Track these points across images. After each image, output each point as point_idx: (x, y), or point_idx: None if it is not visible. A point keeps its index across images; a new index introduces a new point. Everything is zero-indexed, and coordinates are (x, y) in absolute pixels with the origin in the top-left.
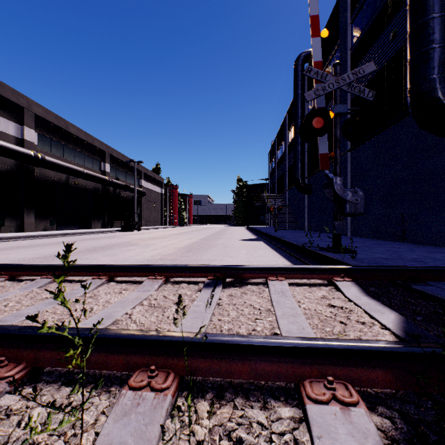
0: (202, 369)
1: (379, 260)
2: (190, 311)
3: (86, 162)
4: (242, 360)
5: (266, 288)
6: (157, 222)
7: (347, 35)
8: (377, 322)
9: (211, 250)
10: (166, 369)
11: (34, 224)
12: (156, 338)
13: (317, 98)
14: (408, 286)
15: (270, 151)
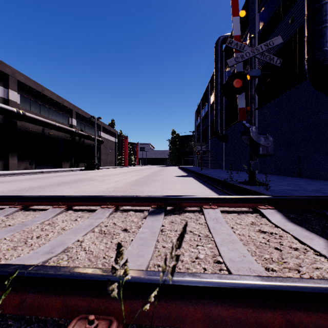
0: (149, 315)
1: (287, 191)
2: (137, 238)
3: (58, 117)
4: (194, 303)
5: (202, 216)
6: (112, 164)
7: (255, 21)
8: (309, 249)
9: (153, 184)
10: (108, 316)
11: (17, 164)
12: (98, 279)
13: (236, 64)
14: (323, 213)
15: (196, 111)
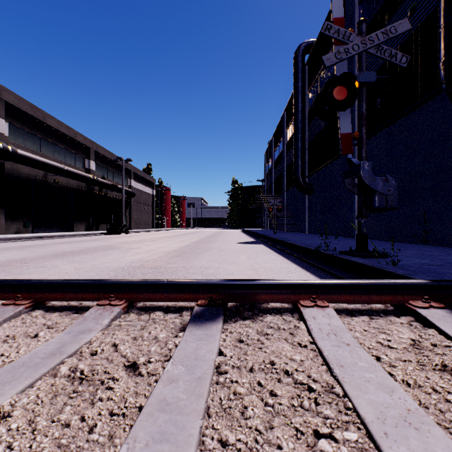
0: None
1: (428, 267)
2: (153, 402)
3: (67, 158)
4: None
5: (300, 323)
6: (148, 225)
7: (354, 17)
8: None
9: (204, 255)
10: None
11: (4, 226)
12: None
13: (338, 64)
14: None
15: (267, 152)
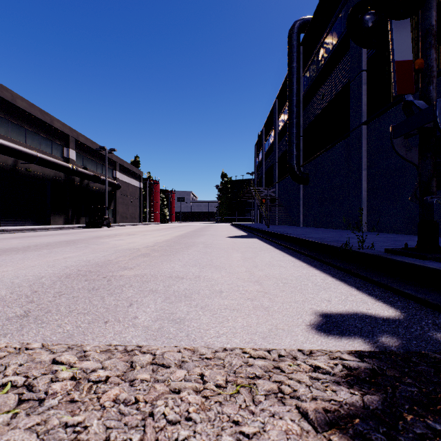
0: None
1: None
2: None
3: (43, 145)
4: None
5: None
6: (135, 219)
7: None
8: None
9: (183, 253)
10: None
11: None
12: None
13: None
14: None
15: (257, 144)
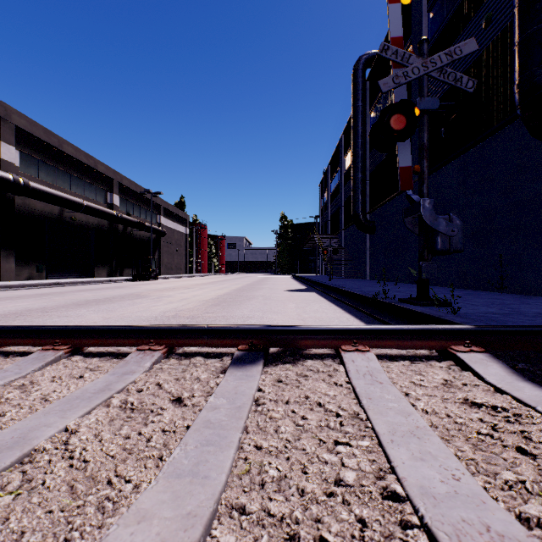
0: None
1: (492, 316)
2: (199, 422)
3: (87, 191)
4: None
5: (340, 366)
6: (180, 270)
7: (422, 27)
8: None
9: (247, 304)
10: None
11: (14, 270)
12: None
13: (396, 89)
14: None
15: (322, 182)
